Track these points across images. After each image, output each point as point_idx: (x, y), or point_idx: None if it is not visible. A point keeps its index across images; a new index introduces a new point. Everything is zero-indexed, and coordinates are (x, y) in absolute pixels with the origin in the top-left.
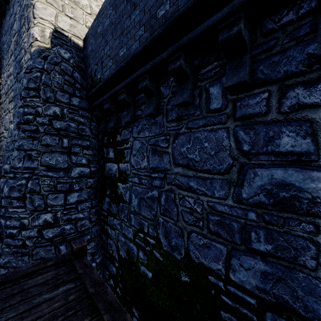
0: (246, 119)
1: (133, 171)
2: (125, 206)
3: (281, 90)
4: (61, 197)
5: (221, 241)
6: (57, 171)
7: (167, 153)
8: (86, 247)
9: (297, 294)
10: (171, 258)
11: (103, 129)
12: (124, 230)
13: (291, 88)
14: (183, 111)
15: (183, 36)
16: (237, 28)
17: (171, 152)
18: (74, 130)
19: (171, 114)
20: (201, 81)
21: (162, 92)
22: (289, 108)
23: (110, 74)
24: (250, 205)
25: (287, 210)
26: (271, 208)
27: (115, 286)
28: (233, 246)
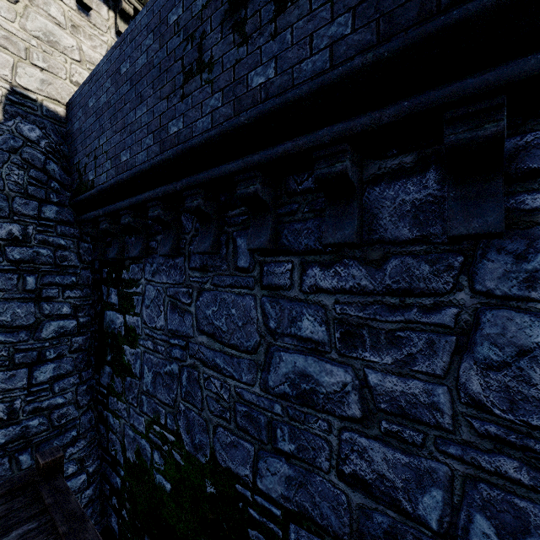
0: (272, 290)
1: (145, 331)
2: (134, 382)
3: (302, 265)
4: (22, 374)
5: (249, 439)
6: (16, 331)
7: (190, 313)
8: (62, 459)
9: (315, 500)
10: (195, 462)
11: (101, 256)
12: (133, 419)
13: (310, 265)
14: (208, 259)
15: (201, 170)
16: (254, 188)
17: (194, 313)
18: (47, 260)
19: (195, 259)
20: (228, 225)
21: (184, 224)
22: (309, 288)
23: (107, 184)
24: (276, 395)
25: (307, 405)
26: (294, 401)
27: (120, 506)
28: (261, 445)
